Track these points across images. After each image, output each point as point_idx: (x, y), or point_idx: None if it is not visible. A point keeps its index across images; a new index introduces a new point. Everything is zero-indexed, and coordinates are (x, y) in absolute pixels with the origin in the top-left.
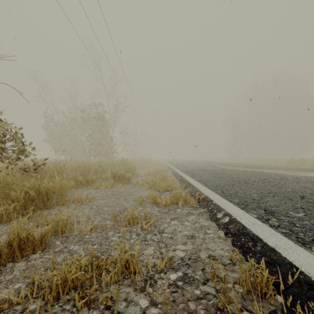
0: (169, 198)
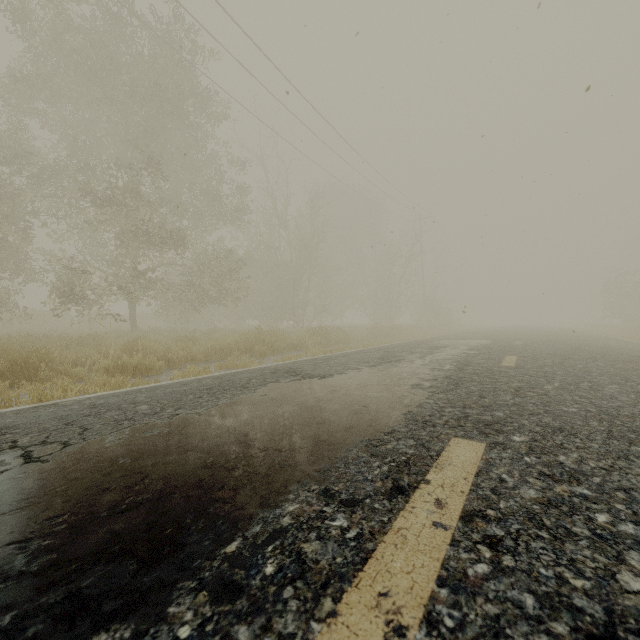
0: None
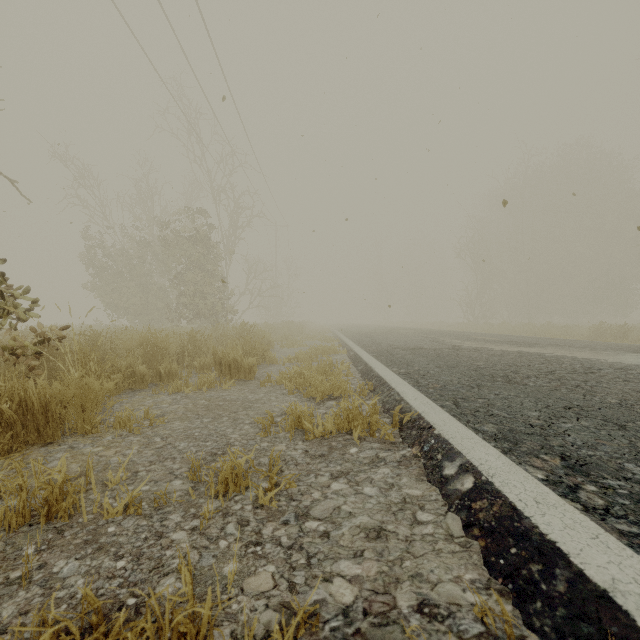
0: (333, 418)
